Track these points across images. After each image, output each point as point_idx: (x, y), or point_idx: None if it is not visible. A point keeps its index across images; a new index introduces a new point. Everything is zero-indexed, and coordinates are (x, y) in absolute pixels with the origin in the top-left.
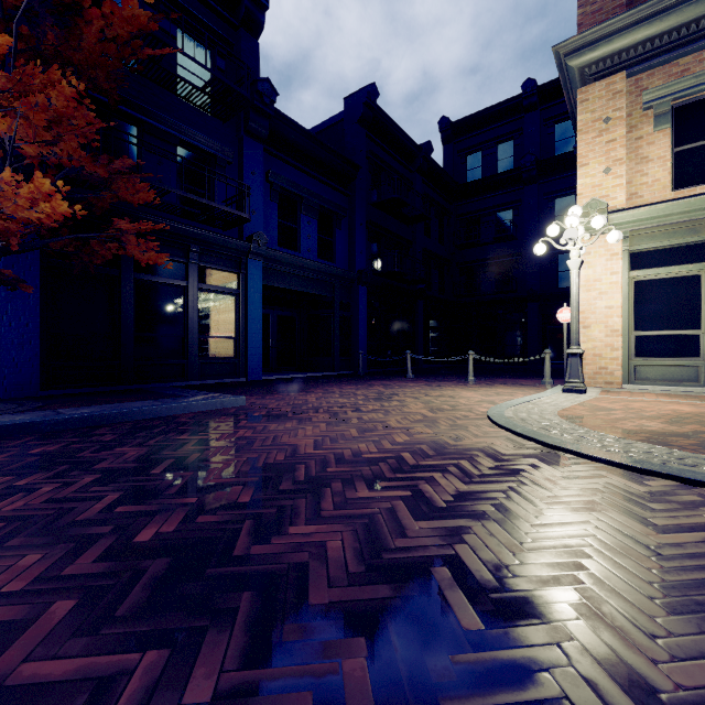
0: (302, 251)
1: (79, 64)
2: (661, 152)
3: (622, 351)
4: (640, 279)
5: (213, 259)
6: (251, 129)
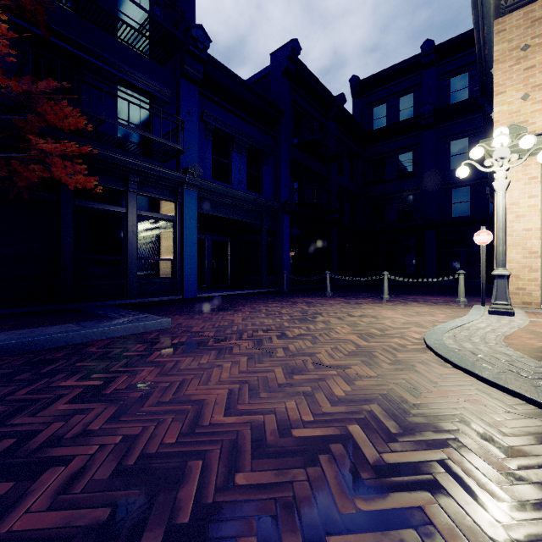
0: (233, 184)
1: None
2: None
3: (541, 273)
4: None
5: (151, 188)
6: (187, 72)
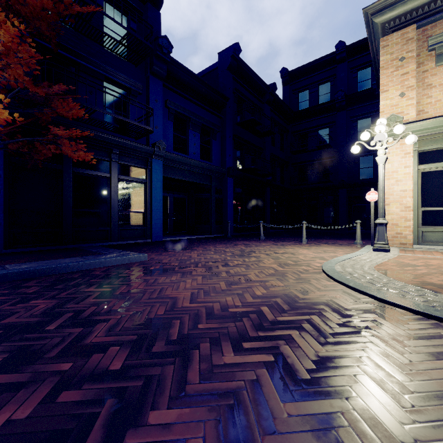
0: (190, 154)
1: (26, 15)
2: (441, 80)
3: (413, 222)
4: (426, 170)
5: (128, 159)
6: (155, 71)
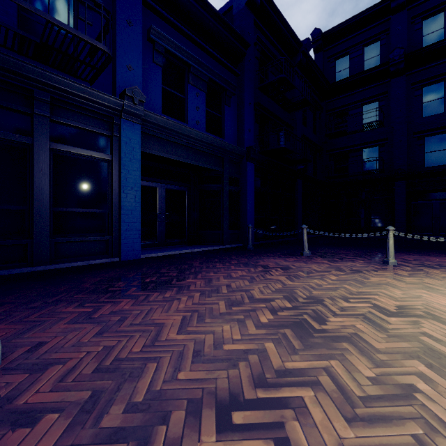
0: (190, 122)
1: None
2: None
3: None
4: None
5: (74, 115)
6: None
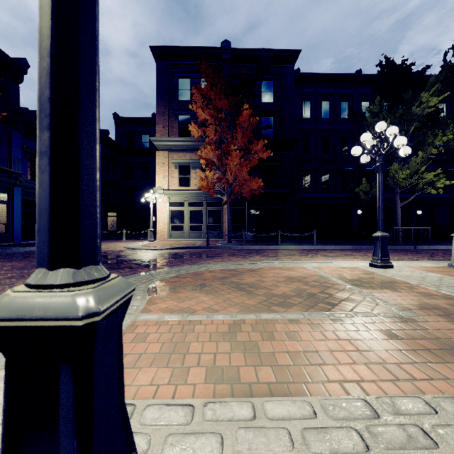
0: None
1: None
2: (176, 176)
3: (168, 230)
4: (172, 209)
5: None
6: (17, 127)
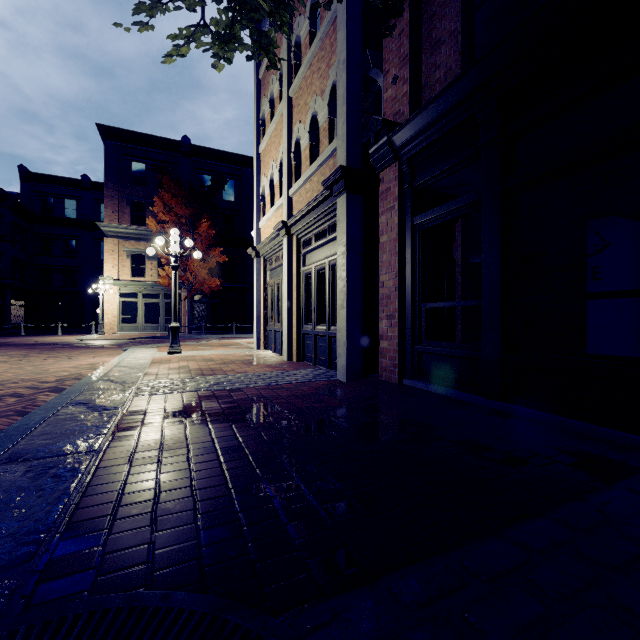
0: None
1: None
2: (128, 265)
3: (118, 322)
4: (123, 301)
5: None
6: None
